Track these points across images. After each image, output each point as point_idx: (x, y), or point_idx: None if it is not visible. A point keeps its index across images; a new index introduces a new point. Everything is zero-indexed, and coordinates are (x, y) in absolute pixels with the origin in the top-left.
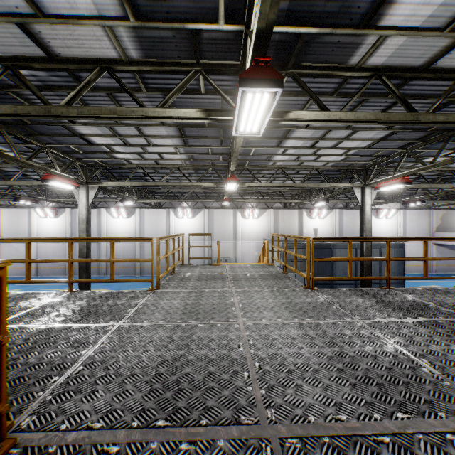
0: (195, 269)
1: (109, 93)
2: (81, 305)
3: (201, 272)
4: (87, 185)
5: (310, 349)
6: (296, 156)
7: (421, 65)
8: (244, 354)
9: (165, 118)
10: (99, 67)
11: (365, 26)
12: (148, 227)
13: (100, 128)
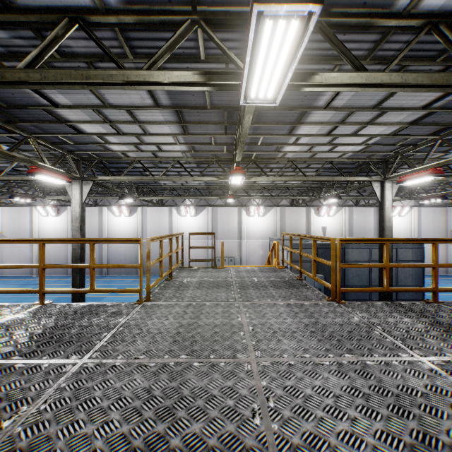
0: (196, 274)
1: (88, 62)
2: (45, 325)
3: (202, 277)
4: (80, 181)
5: (369, 423)
6: (309, 145)
7: None
8: (264, 434)
9: (152, 84)
10: (68, 18)
11: None
12: (151, 225)
13: (87, 112)
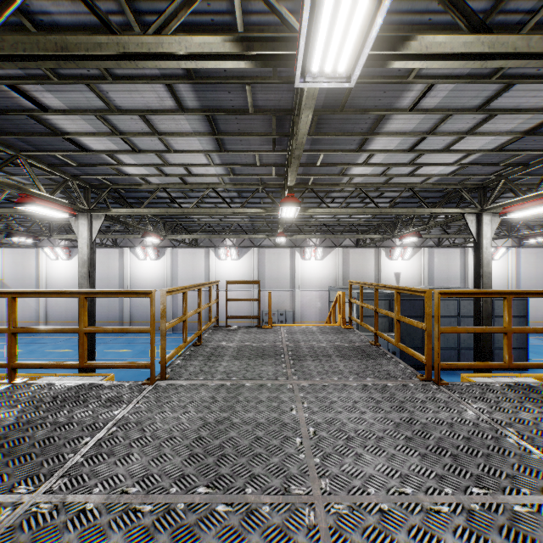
0: (235, 336)
1: None
2: (2, 422)
3: (243, 341)
4: (89, 214)
5: None
6: (384, 166)
7: None
8: None
9: (161, 56)
10: None
11: None
12: (183, 271)
13: (89, 120)
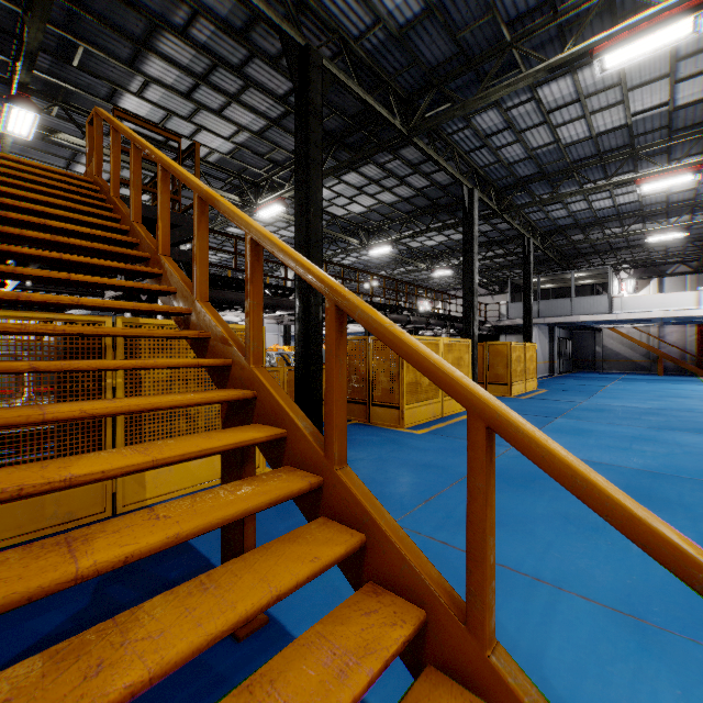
0: None
1: None
2: None
3: None
4: None
5: None
6: None
7: (163, 141)
8: None
9: None
10: None
11: (109, 102)
12: None
13: None
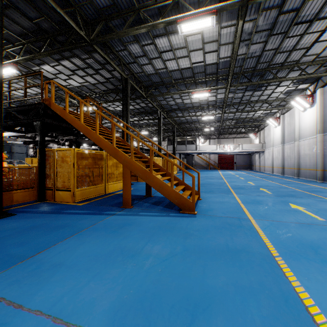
0: None
1: None
2: None
3: None
4: None
5: None
6: None
7: (51, 78)
8: None
9: None
10: None
11: (37, 65)
12: None
13: None
